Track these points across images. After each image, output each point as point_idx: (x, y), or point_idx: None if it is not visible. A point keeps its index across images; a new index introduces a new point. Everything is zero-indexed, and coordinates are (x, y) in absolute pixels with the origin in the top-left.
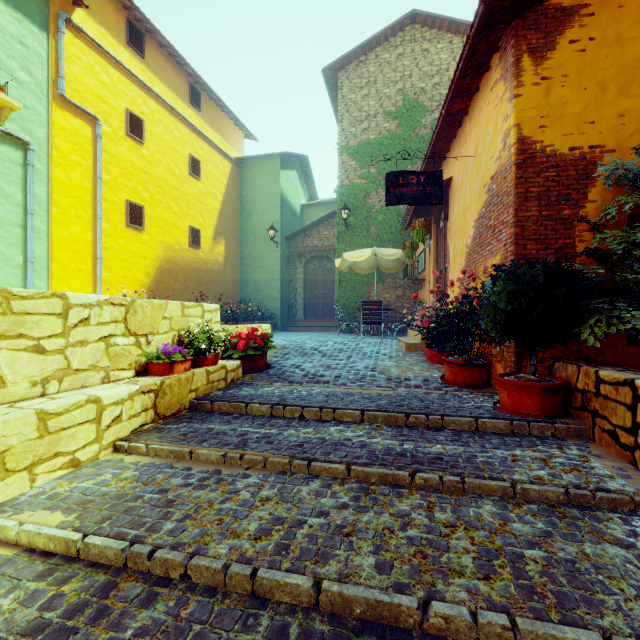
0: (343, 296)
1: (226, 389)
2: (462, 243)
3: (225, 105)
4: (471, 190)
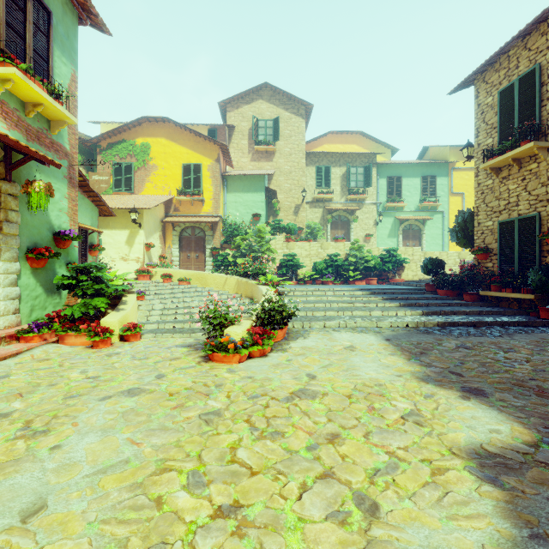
0: None
1: None
2: None
3: None
4: None
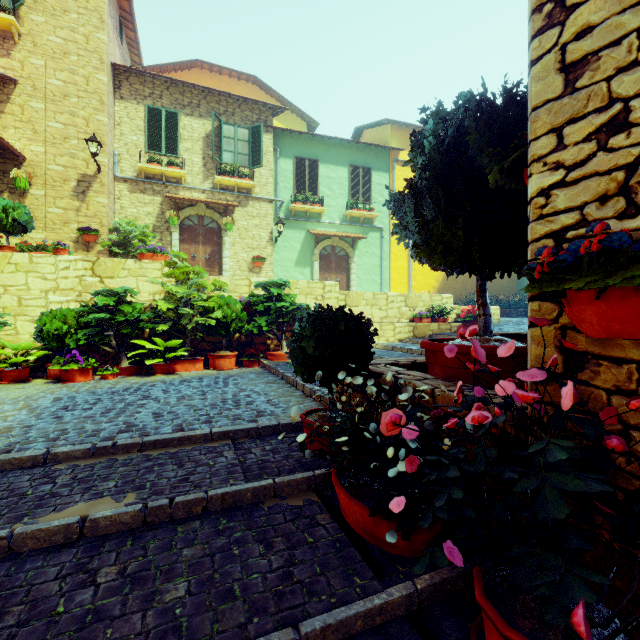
0: None
1: (448, 333)
2: None
3: None
4: None
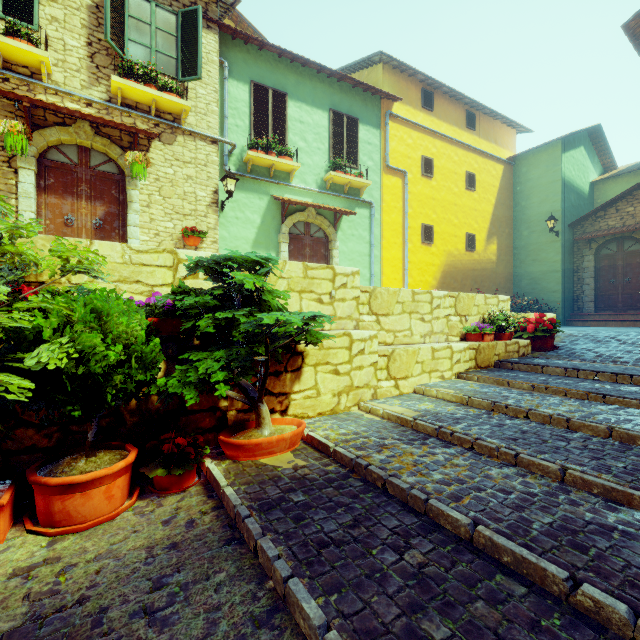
0: None
1: (519, 358)
2: None
3: (498, 114)
4: None
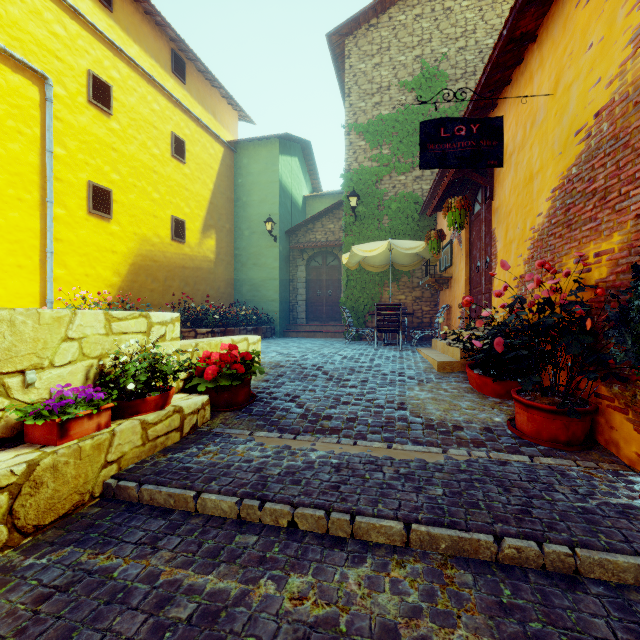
0: (351, 298)
1: (178, 448)
2: (523, 226)
3: (215, 78)
4: (544, 147)
